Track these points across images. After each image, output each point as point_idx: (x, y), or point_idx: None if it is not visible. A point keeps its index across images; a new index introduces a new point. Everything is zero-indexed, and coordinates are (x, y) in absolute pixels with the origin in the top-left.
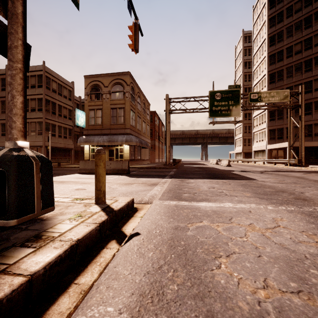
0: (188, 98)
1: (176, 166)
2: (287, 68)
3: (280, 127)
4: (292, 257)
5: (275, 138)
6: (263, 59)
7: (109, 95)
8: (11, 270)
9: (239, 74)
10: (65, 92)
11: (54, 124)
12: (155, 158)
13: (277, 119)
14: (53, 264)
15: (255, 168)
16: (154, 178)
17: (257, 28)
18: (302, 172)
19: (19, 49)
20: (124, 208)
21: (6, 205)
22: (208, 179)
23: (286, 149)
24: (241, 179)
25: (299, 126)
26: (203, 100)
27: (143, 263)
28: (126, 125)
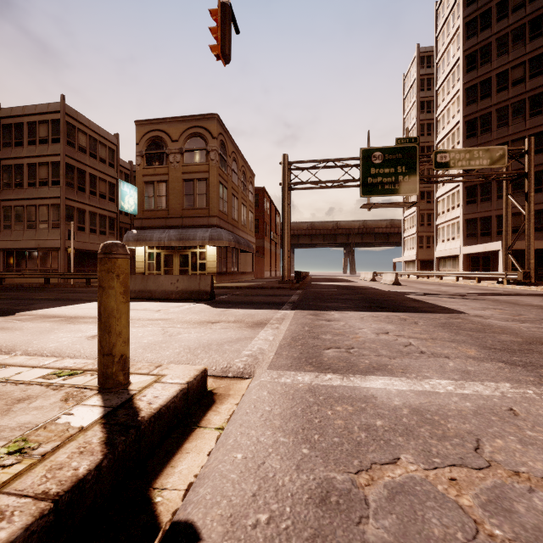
0: (323, 161)
1: (301, 284)
2: (499, 111)
3: (486, 215)
4: None
5: (476, 234)
6: (455, 96)
7: (179, 156)
8: None
9: (411, 124)
10: (102, 151)
11: (83, 210)
12: (263, 270)
13: (480, 200)
14: None
15: (446, 289)
16: (260, 308)
17: (443, 40)
18: (539, 296)
19: None
20: (174, 404)
21: None
22: (368, 312)
23: (497, 255)
24: (432, 310)
25: (524, 212)
26: (350, 166)
27: None
28: (211, 211)
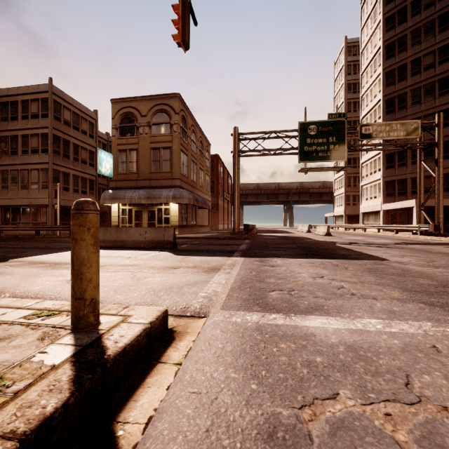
0: (267, 132)
1: (248, 235)
2: (413, 91)
3: (403, 177)
4: None
5: (394, 194)
6: (376, 79)
7: (148, 129)
8: None
9: (340, 102)
10: (84, 125)
11: (68, 173)
12: (217, 223)
13: (397, 165)
14: None
15: (370, 239)
16: (215, 256)
17: (366, 32)
18: (448, 245)
19: None
20: (138, 342)
21: None
22: (305, 258)
23: (411, 210)
24: (359, 257)
25: (435, 175)
26: (289, 136)
27: None
28: (174, 174)
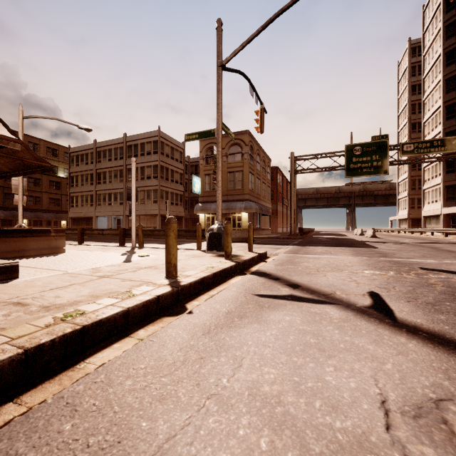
0: (318, 154)
1: (303, 236)
2: None
3: None
4: (331, 264)
5: (454, 198)
6: (437, 84)
7: (225, 158)
8: (241, 258)
9: (404, 104)
10: (176, 154)
11: (168, 191)
12: (277, 227)
13: None
14: (250, 259)
15: (406, 240)
16: (278, 245)
17: (428, 38)
18: None
19: (221, 182)
20: (263, 254)
21: (222, 246)
22: (328, 247)
23: None
24: (362, 247)
25: None
26: (338, 155)
27: (277, 262)
28: (244, 191)
